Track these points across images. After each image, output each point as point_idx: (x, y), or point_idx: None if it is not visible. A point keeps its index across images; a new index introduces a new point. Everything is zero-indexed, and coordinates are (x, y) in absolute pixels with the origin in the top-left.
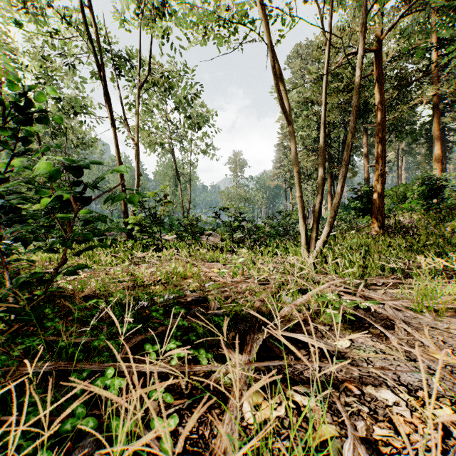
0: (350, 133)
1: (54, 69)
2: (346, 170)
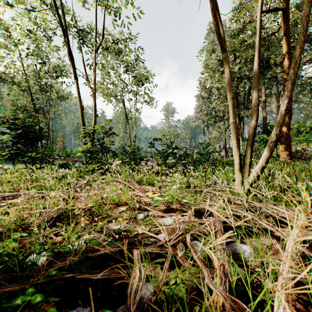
0: (297, 48)
1: (36, 39)
2: (292, 90)
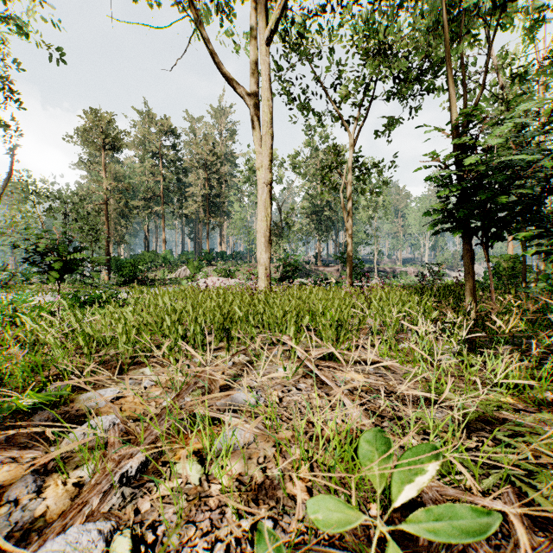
0: None
1: None
2: None
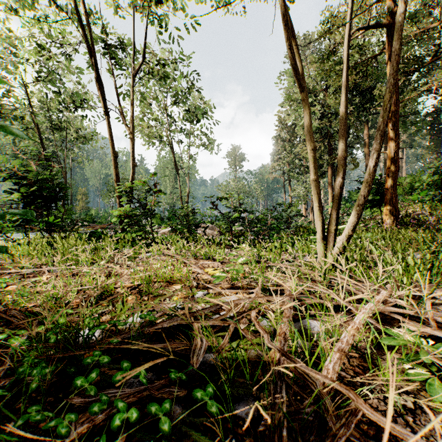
0: (387, 92)
1: (50, 59)
2: (381, 142)
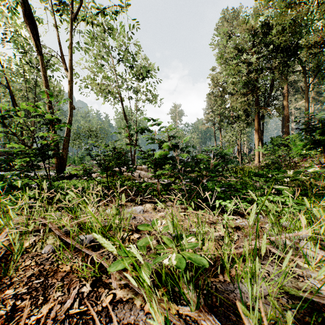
0: None
1: None
2: None
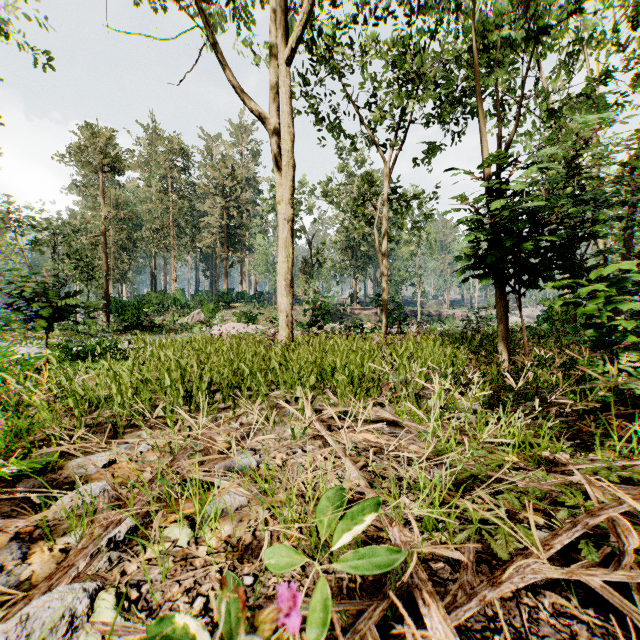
0: None
1: None
2: None
